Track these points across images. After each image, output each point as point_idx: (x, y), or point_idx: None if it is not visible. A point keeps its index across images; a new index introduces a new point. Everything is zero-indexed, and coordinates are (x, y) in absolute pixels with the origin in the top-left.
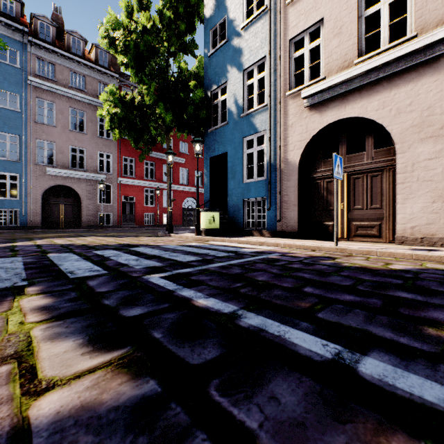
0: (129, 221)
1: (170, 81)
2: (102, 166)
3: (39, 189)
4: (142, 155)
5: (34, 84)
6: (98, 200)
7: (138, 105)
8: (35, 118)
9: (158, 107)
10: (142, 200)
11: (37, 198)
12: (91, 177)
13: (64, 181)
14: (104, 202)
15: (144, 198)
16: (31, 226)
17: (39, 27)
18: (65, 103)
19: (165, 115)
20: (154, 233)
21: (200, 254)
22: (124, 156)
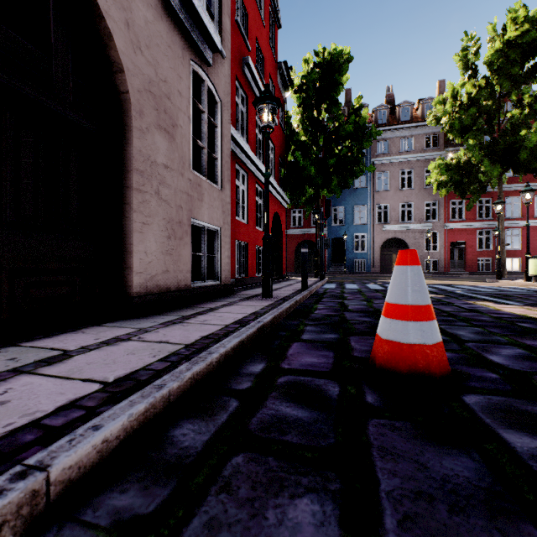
0: (457, 268)
1: (502, 123)
2: (427, 213)
3: (378, 242)
4: (469, 204)
5: (375, 163)
6: (424, 248)
7: (463, 166)
8: (375, 189)
9: (482, 166)
10: (474, 244)
11: (377, 250)
12: (418, 227)
13: (395, 234)
14: (429, 248)
15: (476, 242)
16: (373, 272)
17: (377, 116)
18: (396, 168)
19: (490, 170)
20: (483, 279)
21: (502, 290)
22: (451, 200)
